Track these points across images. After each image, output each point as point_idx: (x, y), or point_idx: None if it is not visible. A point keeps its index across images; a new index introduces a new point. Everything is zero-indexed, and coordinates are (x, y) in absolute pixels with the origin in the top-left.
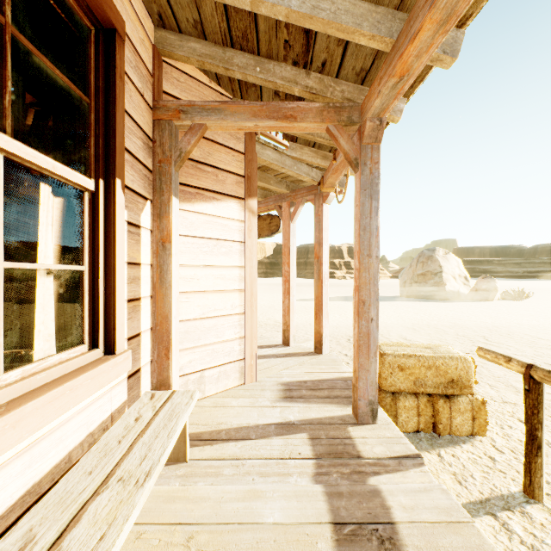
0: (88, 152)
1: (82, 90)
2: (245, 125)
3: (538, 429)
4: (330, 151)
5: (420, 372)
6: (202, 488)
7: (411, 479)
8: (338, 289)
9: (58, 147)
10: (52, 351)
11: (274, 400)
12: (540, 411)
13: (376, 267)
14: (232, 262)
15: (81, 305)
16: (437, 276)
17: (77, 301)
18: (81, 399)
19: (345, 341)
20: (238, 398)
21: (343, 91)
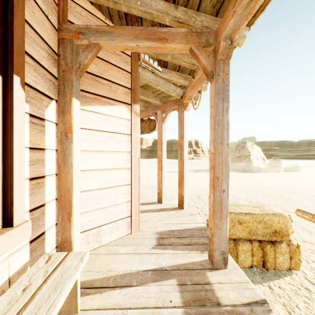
0: None
1: None
2: (129, 45)
3: None
4: (189, 74)
5: (253, 225)
6: None
7: None
8: (190, 165)
9: None
10: None
11: (151, 247)
12: None
13: (227, 152)
14: (121, 148)
15: None
16: (247, 158)
17: None
18: None
19: (196, 198)
20: (126, 245)
21: (202, 21)
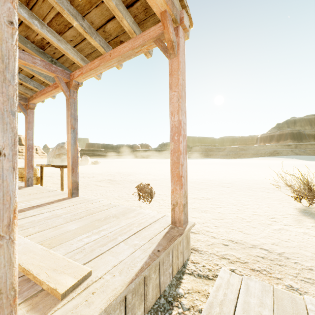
0: None
1: None
2: None
3: (42, 175)
4: None
5: (23, 172)
6: None
7: None
8: None
9: None
10: None
11: None
12: (43, 172)
13: None
14: None
15: None
16: (65, 155)
17: None
18: None
19: None
20: None
21: None
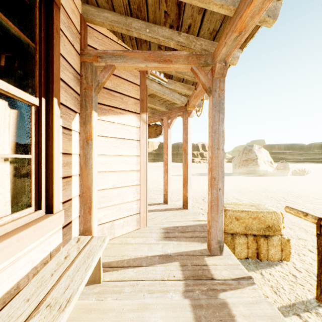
0: (34, 80)
1: (30, 39)
2: (139, 66)
3: None
4: (192, 84)
5: (249, 221)
6: (110, 302)
7: (246, 294)
8: (196, 169)
9: (21, 80)
10: (8, 212)
11: (158, 239)
12: None
13: (222, 156)
14: (131, 152)
15: (29, 181)
16: (254, 161)
17: (28, 178)
18: (26, 246)
19: (201, 200)
20: (136, 238)
21: (202, 45)
